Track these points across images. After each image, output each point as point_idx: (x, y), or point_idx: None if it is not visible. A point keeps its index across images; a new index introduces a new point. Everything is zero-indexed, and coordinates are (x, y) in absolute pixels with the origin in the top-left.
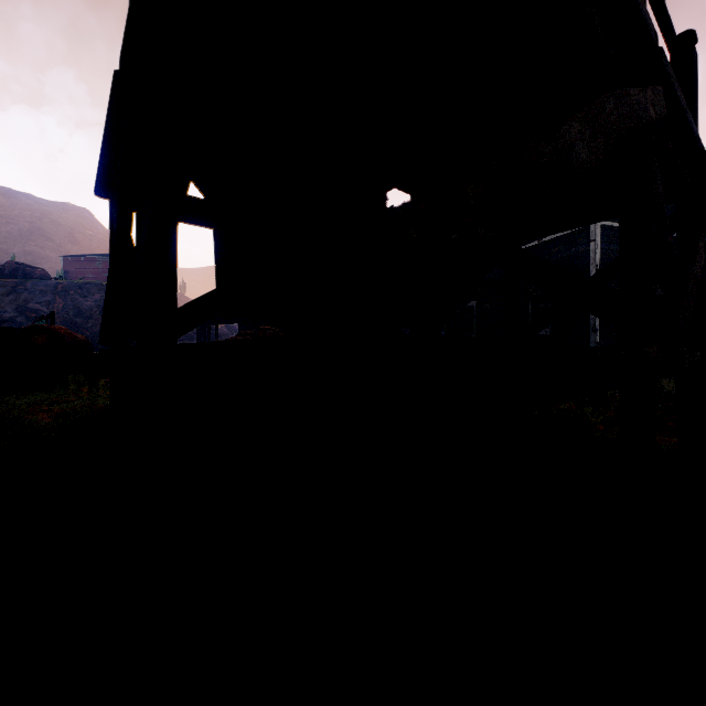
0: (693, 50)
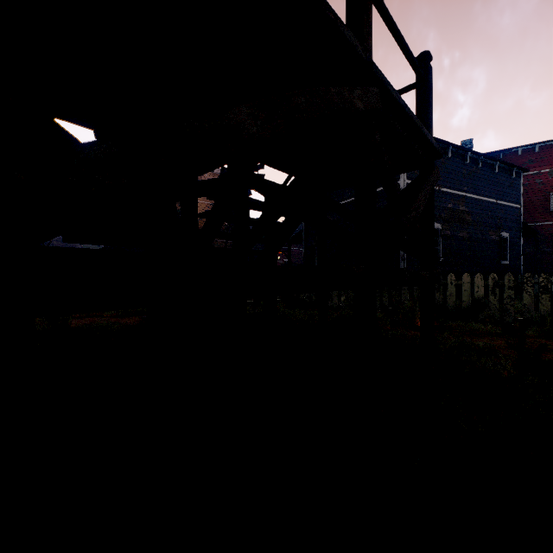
0: (428, 64)
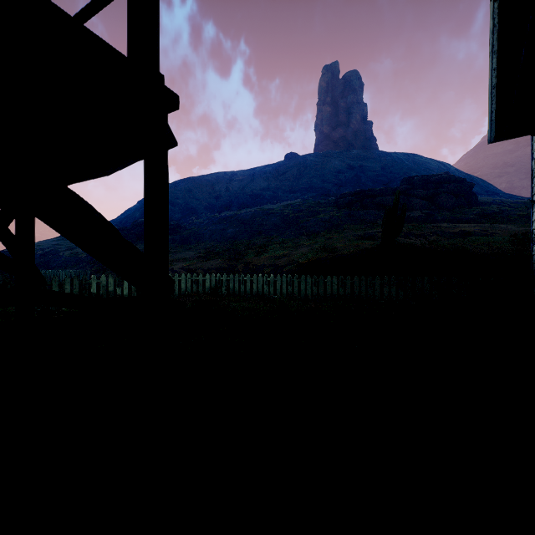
0: None
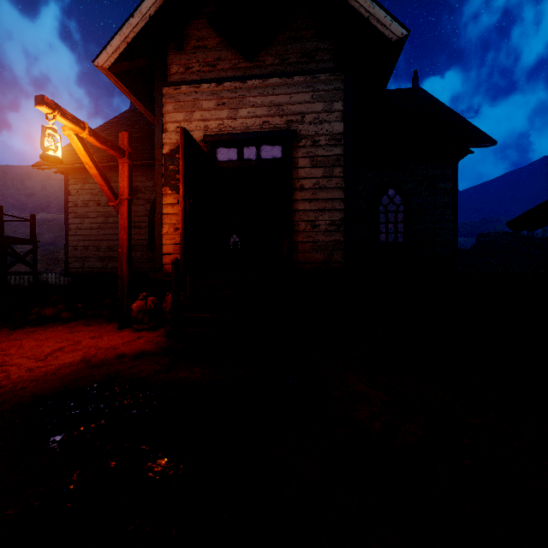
0: None
